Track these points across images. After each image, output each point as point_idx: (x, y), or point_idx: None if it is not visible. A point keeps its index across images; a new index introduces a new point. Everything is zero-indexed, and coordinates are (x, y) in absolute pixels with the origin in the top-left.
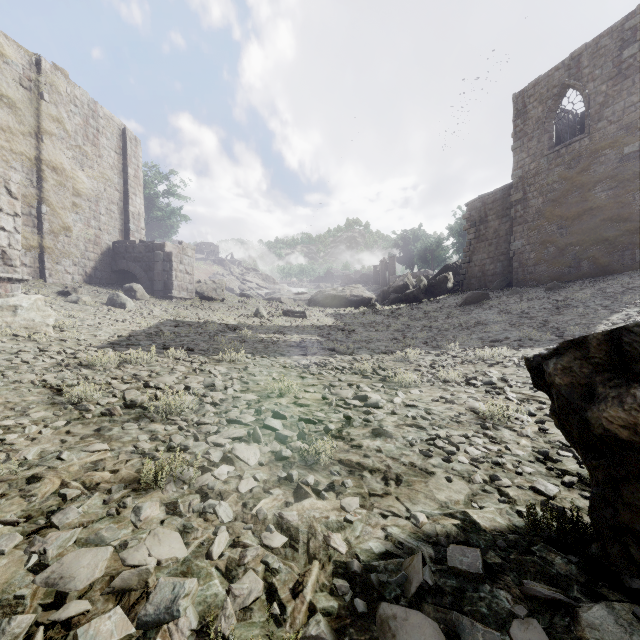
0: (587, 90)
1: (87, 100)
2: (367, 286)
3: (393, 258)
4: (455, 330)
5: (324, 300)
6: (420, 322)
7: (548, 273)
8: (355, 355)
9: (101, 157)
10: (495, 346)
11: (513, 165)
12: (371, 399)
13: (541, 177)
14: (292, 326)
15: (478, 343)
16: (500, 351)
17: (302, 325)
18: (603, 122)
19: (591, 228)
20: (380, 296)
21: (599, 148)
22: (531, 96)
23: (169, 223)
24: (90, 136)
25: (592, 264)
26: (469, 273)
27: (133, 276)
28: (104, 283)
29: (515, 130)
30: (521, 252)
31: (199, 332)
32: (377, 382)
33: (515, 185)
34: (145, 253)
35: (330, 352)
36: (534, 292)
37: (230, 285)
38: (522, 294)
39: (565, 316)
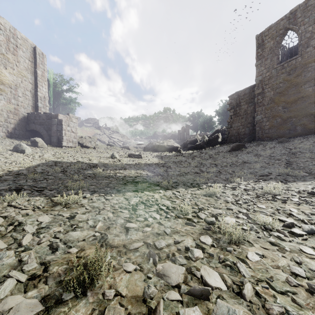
0: (300, 30)
1: (9, 27)
2: (174, 140)
3: (188, 126)
4: (231, 166)
5: (152, 148)
6: (208, 161)
7: (277, 133)
8: (174, 189)
9: (19, 62)
10: (266, 180)
11: (256, 74)
12: (218, 305)
13: (272, 80)
14: (132, 164)
15: (252, 177)
16: (278, 186)
17: (139, 163)
18: (310, 48)
19: (302, 108)
20: (182, 146)
21: (307, 62)
22: (266, 35)
23: (70, 107)
24: (11, 49)
25: (303, 128)
26: (230, 133)
27: (40, 133)
28: (21, 137)
29: (257, 55)
30: (261, 122)
31: (65, 170)
32: (203, 232)
33: (257, 85)
34: (46, 120)
35: (155, 187)
36: (271, 144)
37: (103, 140)
38: (264, 145)
39: (301, 158)
